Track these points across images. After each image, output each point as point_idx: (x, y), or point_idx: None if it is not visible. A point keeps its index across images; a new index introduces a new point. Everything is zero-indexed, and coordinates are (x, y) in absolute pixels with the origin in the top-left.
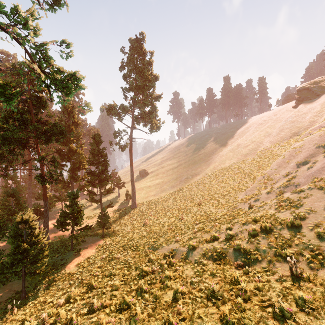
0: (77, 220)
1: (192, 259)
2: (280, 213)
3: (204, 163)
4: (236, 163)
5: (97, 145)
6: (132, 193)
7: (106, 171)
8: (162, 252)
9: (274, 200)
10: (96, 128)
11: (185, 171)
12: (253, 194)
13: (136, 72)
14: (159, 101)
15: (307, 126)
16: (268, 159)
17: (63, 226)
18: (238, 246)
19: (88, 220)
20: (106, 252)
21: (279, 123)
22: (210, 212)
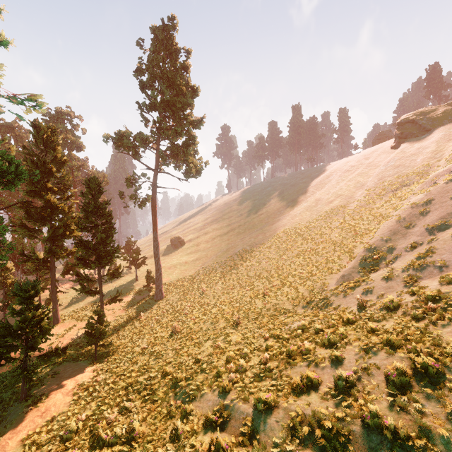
0: (32, 342)
1: (266, 439)
2: (438, 327)
3: (268, 227)
4: (317, 227)
5: (94, 197)
6: (156, 275)
7: (110, 240)
8: (202, 408)
9: (408, 295)
10: (102, 173)
11: (240, 240)
12: (357, 280)
13: (162, 80)
14: (199, 128)
15: (421, 172)
16: (368, 221)
17: (0, 355)
18: (376, 418)
19: (80, 323)
20: (92, 402)
21: (374, 169)
22: (286, 310)
